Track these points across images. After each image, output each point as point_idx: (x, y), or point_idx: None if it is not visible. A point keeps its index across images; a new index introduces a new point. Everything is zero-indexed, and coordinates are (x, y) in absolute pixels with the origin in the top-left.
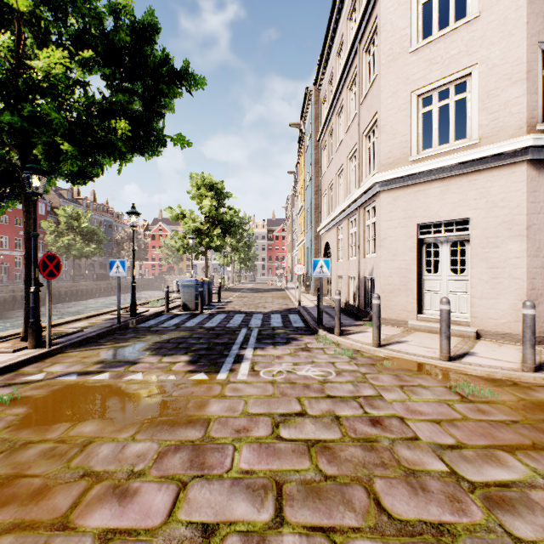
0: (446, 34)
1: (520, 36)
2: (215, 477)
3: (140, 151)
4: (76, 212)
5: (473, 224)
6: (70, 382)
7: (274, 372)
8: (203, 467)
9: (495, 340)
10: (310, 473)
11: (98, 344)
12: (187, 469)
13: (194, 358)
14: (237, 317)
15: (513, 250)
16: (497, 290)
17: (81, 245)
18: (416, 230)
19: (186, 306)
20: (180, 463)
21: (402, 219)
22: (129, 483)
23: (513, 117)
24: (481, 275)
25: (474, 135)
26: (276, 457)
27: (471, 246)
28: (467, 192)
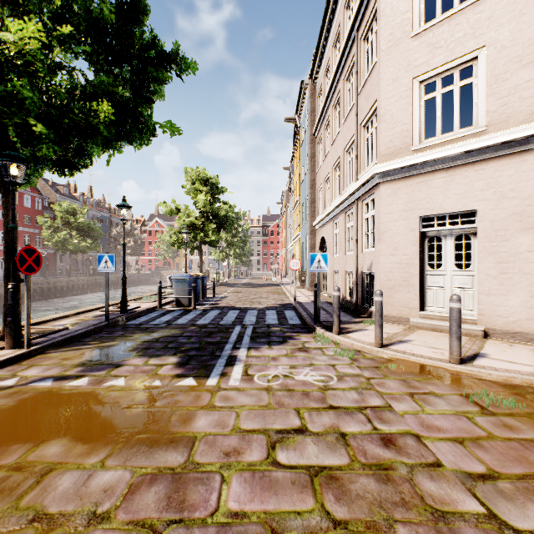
0: (451, 16)
1: (532, 16)
2: (196, 522)
3: (128, 139)
4: (72, 207)
5: (479, 216)
6: (43, 388)
7: (270, 377)
8: (183, 506)
9: (504, 339)
10: (315, 517)
11: (82, 344)
12: (162, 510)
13: (183, 359)
14: (231, 313)
15: (524, 243)
16: (506, 286)
17: (77, 240)
18: (419, 223)
19: (179, 302)
20: (155, 501)
21: (403, 212)
22: (88, 532)
23: (524, 102)
24: (489, 270)
25: (481, 122)
26: (273, 492)
27: (478, 239)
28: (473, 182)
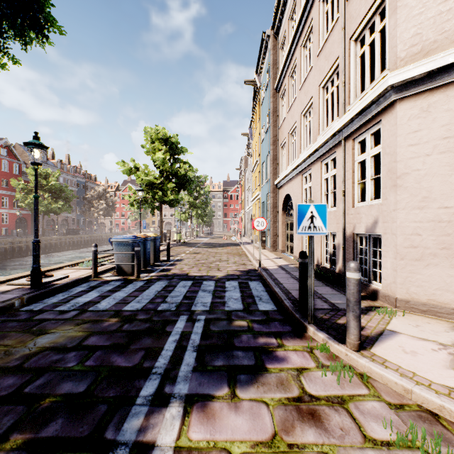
0: None
1: None
2: None
3: None
4: (45, 171)
5: None
6: None
7: None
8: None
9: None
10: None
11: None
12: None
13: None
14: (180, 287)
15: None
16: None
17: (49, 201)
18: None
19: (121, 269)
20: None
21: (441, 140)
22: None
23: None
24: None
25: None
26: None
27: None
28: None
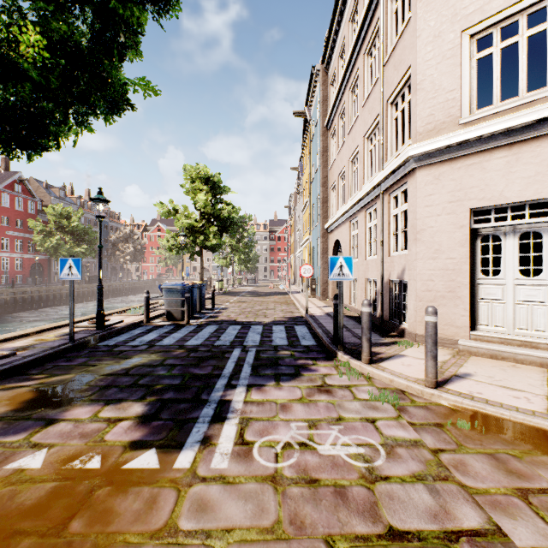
0: None
1: None
2: None
3: (87, 103)
4: (66, 210)
5: None
6: None
7: (278, 448)
8: None
9: None
10: None
11: (22, 378)
12: None
13: (151, 409)
14: (231, 330)
15: None
16: None
17: (71, 245)
18: (469, 218)
19: (171, 315)
20: None
21: (448, 203)
22: None
23: None
24: None
25: None
26: None
27: None
28: None
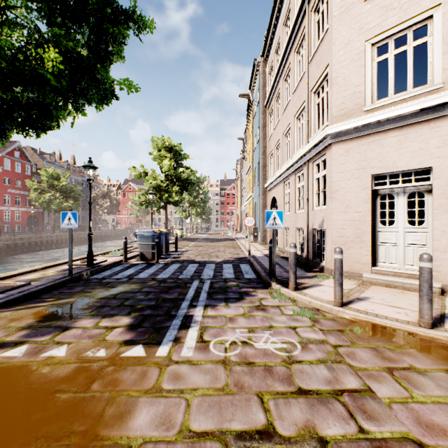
0: None
1: None
2: None
3: (85, 97)
4: (56, 172)
5: (435, 174)
6: None
7: (227, 344)
8: None
9: None
10: None
11: (38, 301)
12: None
13: (136, 320)
14: (190, 267)
15: None
16: None
17: (60, 201)
18: (371, 181)
19: (143, 256)
20: None
21: (355, 170)
22: None
23: None
24: (445, 227)
25: (437, 80)
26: None
27: (433, 196)
28: (428, 140)
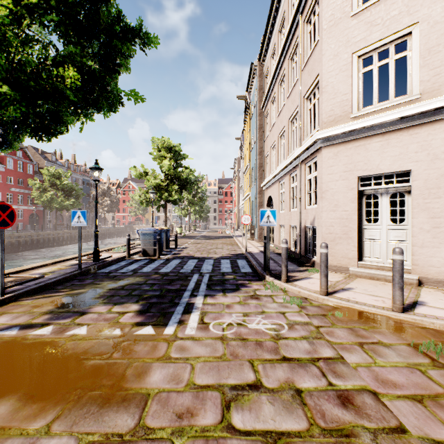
0: None
1: None
2: None
3: (96, 106)
4: (57, 171)
5: (414, 176)
6: (7, 338)
7: (224, 325)
8: None
9: (437, 287)
10: None
11: (54, 291)
12: None
13: (144, 307)
14: (190, 262)
15: None
16: (439, 239)
17: (62, 199)
18: (357, 183)
19: (145, 252)
20: None
21: (343, 172)
22: None
23: None
24: (422, 225)
25: (415, 91)
26: None
27: (412, 196)
28: (407, 145)
